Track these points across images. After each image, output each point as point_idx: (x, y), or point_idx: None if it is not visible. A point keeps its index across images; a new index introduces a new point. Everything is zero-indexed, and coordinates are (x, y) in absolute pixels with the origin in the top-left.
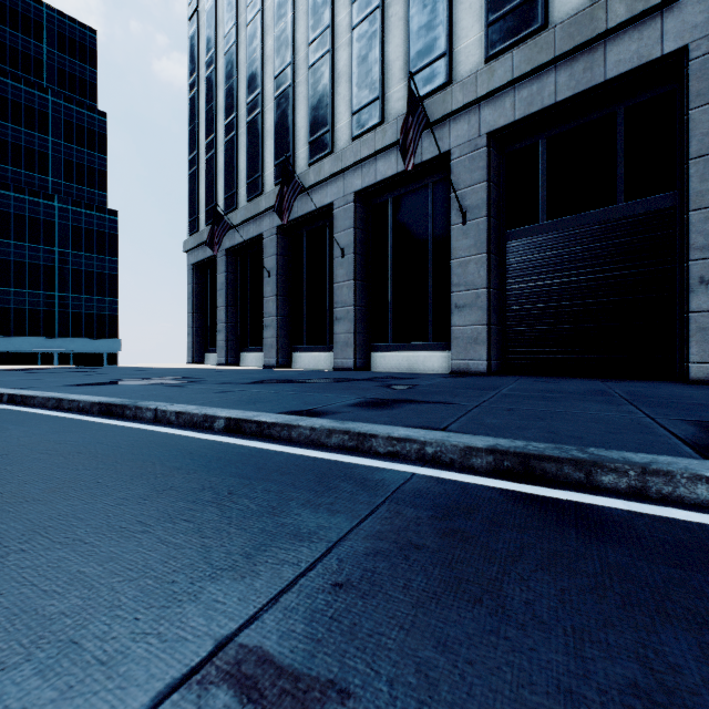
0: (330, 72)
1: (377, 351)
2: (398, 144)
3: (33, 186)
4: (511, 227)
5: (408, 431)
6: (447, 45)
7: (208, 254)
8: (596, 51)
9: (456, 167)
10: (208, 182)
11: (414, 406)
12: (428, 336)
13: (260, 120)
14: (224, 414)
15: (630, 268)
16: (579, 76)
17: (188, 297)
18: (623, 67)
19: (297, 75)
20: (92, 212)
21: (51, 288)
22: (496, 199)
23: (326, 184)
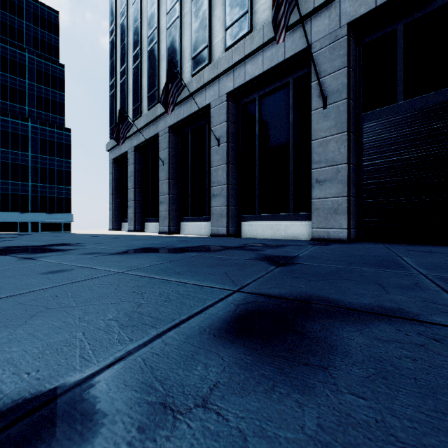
0: None
1: (245, 221)
2: (264, 47)
3: (16, 113)
4: (367, 110)
5: None
6: None
7: (122, 151)
8: None
9: (317, 59)
10: (122, 99)
11: (362, 336)
12: (288, 208)
13: (157, 47)
14: None
15: None
16: None
17: (110, 183)
18: None
19: (183, 8)
20: (54, 129)
21: (26, 180)
22: (354, 85)
23: (205, 89)
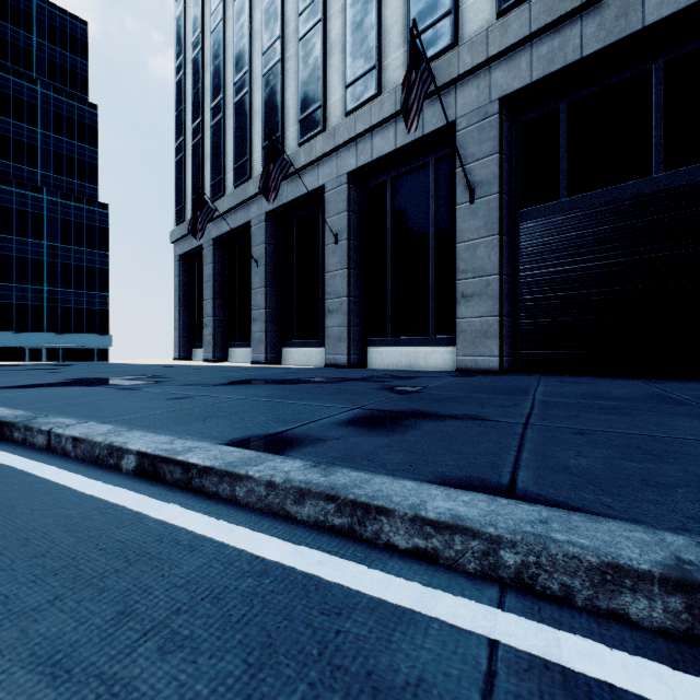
0: (322, 43)
1: (373, 346)
2: (396, 117)
3: (22, 179)
4: (525, 206)
5: (451, 500)
6: (452, 2)
7: (195, 244)
8: None
9: (463, 139)
10: (195, 168)
11: (435, 424)
12: (429, 329)
13: (248, 100)
14: (136, 447)
15: (670, 249)
16: (611, 25)
17: (175, 290)
18: (666, 9)
19: (287, 50)
20: (82, 205)
21: (39, 282)
22: (509, 175)
23: (317, 165)
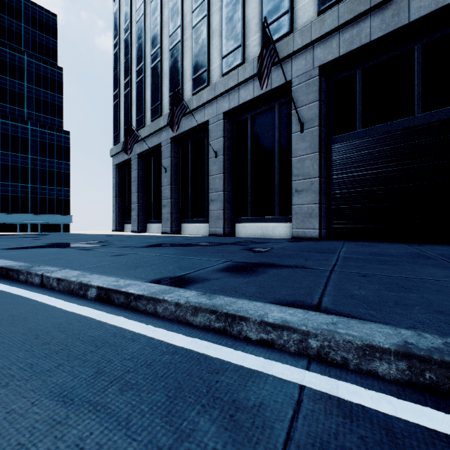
0: (207, 30)
1: (239, 223)
2: (254, 77)
3: (15, 115)
4: (335, 134)
5: (282, 312)
6: (289, 5)
7: (126, 157)
8: (402, 1)
9: (296, 92)
10: (126, 109)
11: (276, 270)
12: (275, 212)
13: (160, 65)
14: (96, 283)
15: (426, 162)
16: (389, 21)
17: (113, 186)
18: (423, 11)
19: (184, 34)
20: (53, 132)
21: (26, 181)
22: (325, 114)
23: (204, 107)
